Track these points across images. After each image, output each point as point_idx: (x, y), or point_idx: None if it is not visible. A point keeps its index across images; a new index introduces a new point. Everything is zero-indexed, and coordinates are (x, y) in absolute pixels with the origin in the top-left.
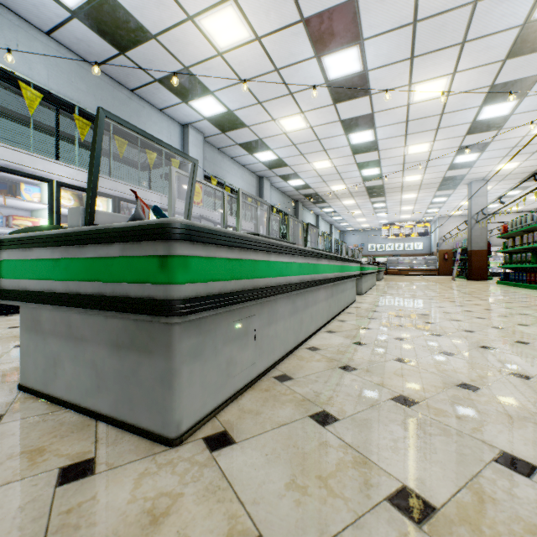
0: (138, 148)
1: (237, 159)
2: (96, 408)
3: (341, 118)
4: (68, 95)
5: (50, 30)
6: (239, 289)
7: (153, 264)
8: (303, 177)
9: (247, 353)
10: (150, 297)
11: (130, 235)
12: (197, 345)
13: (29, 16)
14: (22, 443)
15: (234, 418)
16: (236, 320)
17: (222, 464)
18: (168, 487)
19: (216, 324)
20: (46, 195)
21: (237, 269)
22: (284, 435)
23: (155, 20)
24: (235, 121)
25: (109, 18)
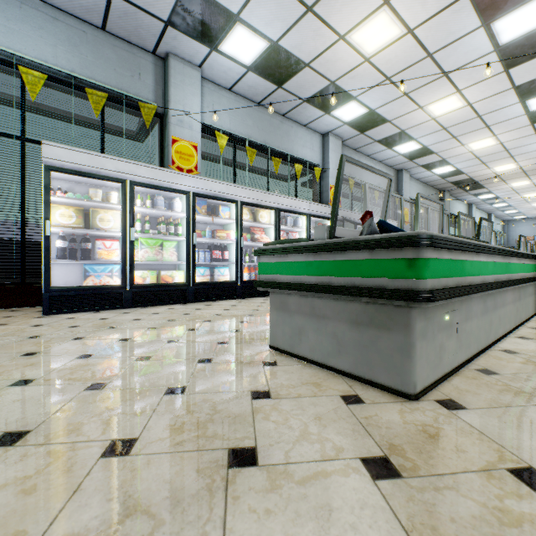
0: (286, 163)
1: (374, 155)
2: (337, 366)
3: (514, 84)
4: (241, 132)
5: (231, 86)
6: (454, 285)
7: (400, 265)
8: (453, 162)
9: (451, 343)
10: (398, 288)
11: (382, 244)
12: (423, 328)
13: (220, 81)
14: (302, 378)
15: (454, 392)
16: (444, 313)
17: (464, 419)
18: (427, 422)
19: (433, 313)
20: (233, 213)
21: (452, 268)
22: (514, 413)
23: (310, 51)
24: (375, 119)
25: (273, 62)
